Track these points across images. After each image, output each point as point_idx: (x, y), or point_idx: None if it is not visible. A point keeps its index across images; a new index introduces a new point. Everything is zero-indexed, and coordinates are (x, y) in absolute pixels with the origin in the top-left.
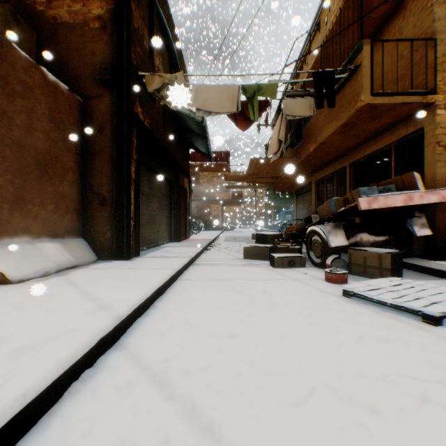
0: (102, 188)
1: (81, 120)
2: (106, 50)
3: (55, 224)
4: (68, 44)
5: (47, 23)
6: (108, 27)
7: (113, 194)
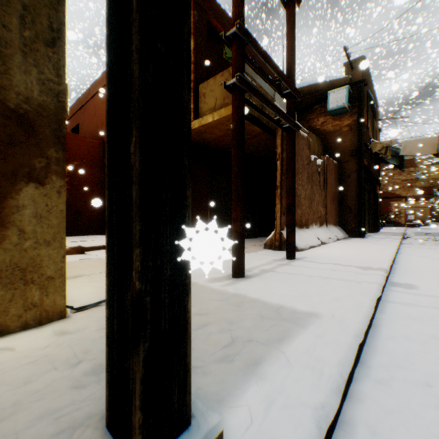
0: (349, 203)
1: (338, 173)
2: (351, 139)
3: (334, 220)
4: (331, 140)
5: (320, 132)
6: (352, 128)
7: (355, 206)
